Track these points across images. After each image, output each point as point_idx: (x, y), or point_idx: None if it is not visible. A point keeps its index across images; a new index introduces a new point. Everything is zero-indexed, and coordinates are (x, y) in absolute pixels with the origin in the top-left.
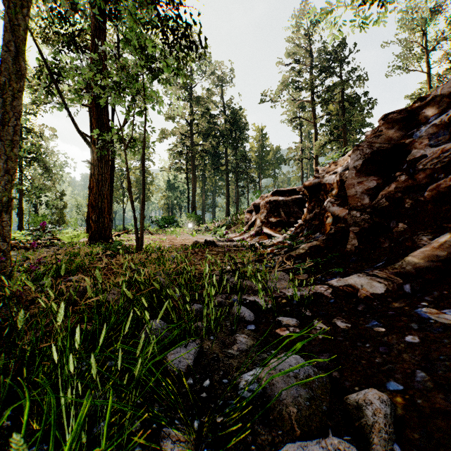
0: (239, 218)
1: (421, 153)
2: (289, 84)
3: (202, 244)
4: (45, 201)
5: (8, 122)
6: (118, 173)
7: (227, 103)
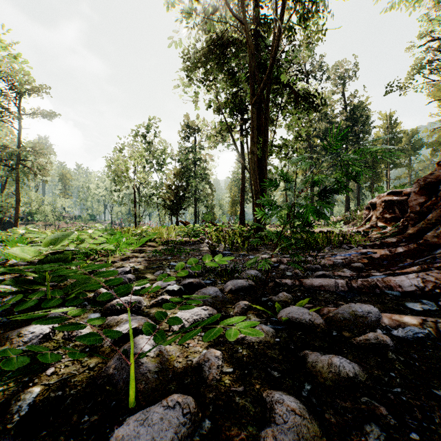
0: (359, 214)
1: (440, 188)
2: (423, 67)
3: (325, 232)
4: (206, 204)
5: (264, 189)
6: (246, 178)
7: (347, 99)
